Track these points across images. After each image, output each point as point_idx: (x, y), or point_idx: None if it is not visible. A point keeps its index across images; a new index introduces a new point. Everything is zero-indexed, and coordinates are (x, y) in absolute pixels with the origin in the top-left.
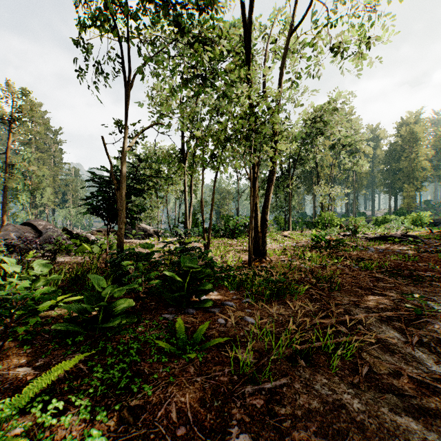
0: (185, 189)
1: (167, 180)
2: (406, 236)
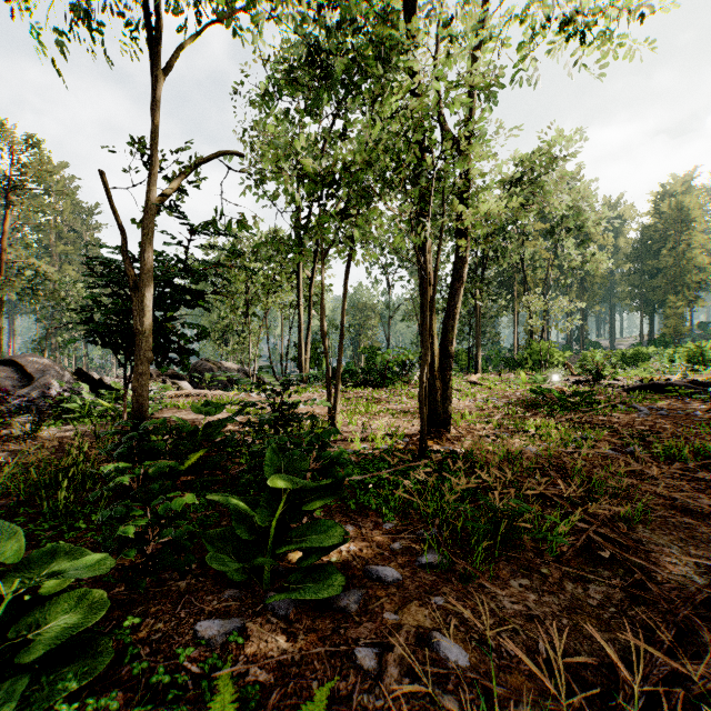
0: (299, 300)
1: (266, 284)
2: (696, 383)
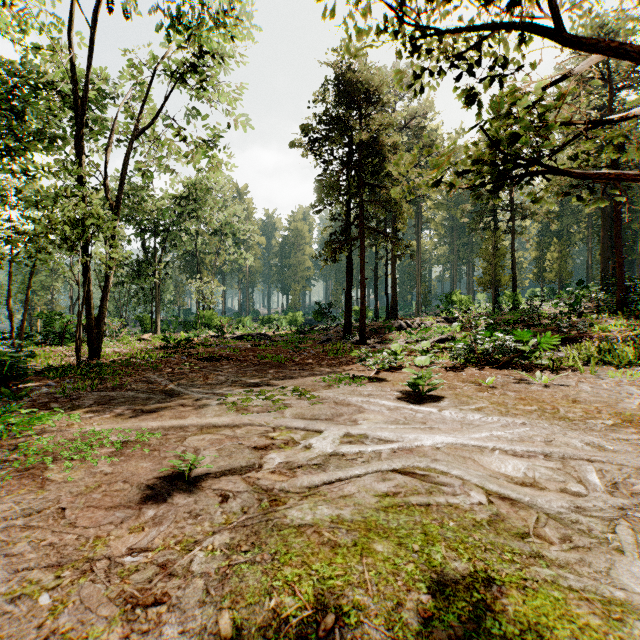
0: None
1: None
2: (260, 334)
